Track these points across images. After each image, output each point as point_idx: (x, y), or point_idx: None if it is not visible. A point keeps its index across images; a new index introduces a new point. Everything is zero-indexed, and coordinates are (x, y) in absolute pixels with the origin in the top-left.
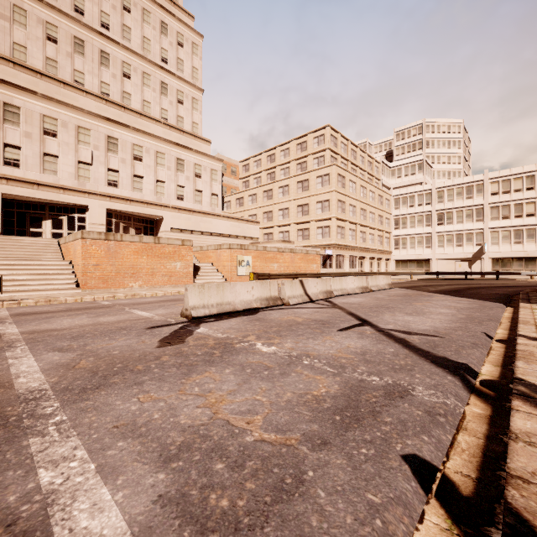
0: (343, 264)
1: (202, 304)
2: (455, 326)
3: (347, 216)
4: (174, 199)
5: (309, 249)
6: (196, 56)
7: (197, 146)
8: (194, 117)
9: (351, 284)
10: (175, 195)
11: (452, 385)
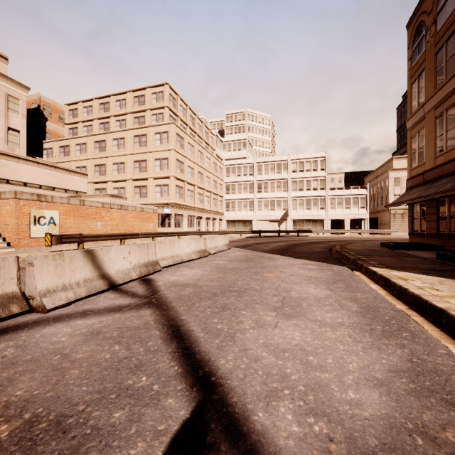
0: (182, 223)
1: None
2: (408, 366)
3: (186, 177)
4: None
5: (144, 207)
6: None
7: None
8: None
9: (187, 247)
10: None
11: None
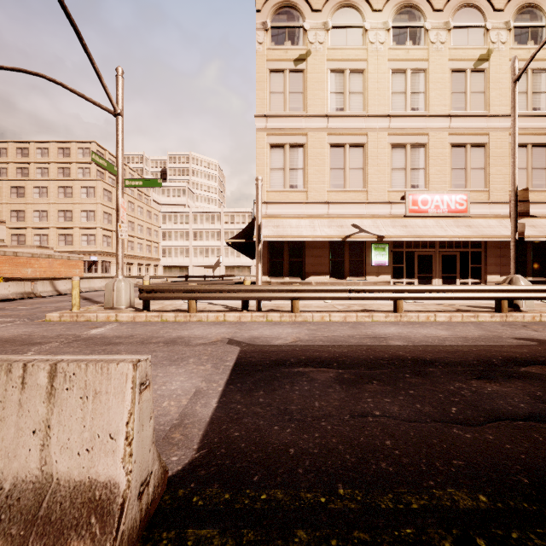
0: (110, 269)
1: None
2: None
3: (114, 227)
4: None
5: (71, 255)
6: None
7: None
8: None
9: (99, 284)
10: None
11: None
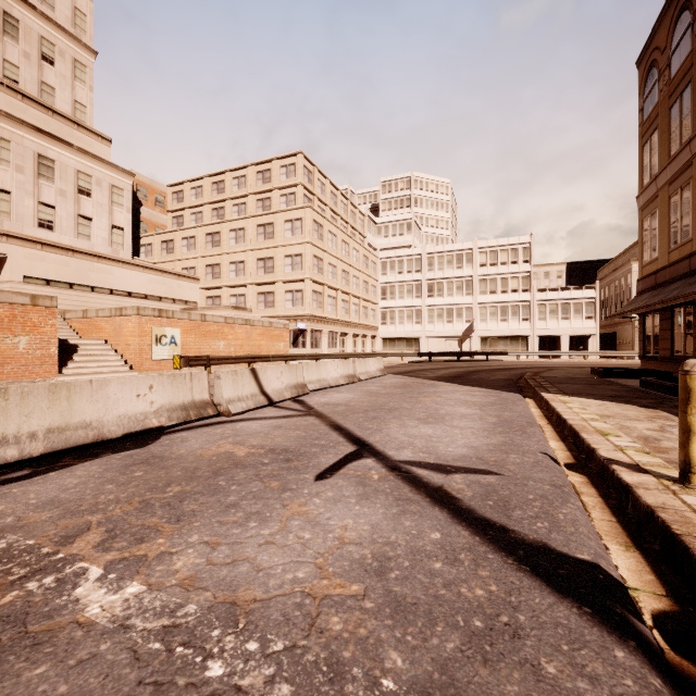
0: (321, 343)
1: None
2: (499, 443)
3: (326, 279)
4: (31, 225)
5: (273, 321)
6: None
7: (84, 142)
8: (77, 93)
9: (334, 371)
10: (35, 220)
11: None
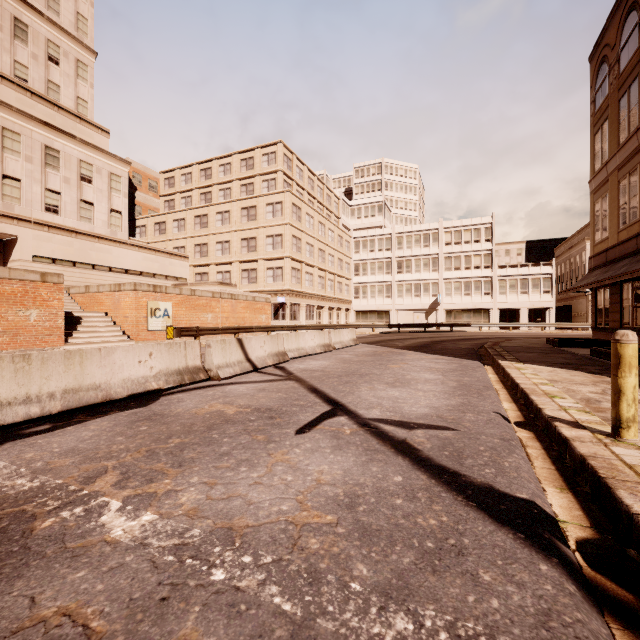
0: (299, 315)
1: (24, 394)
2: (457, 404)
3: (304, 257)
4: (39, 209)
5: (256, 295)
6: None
7: (85, 134)
8: (79, 90)
9: (311, 341)
10: (42, 204)
11: (573, 607)
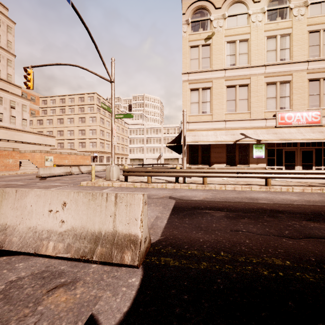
0: (103, 160)
1: (44, 173)
2: None
3: (105, 138)
4: None
5: (85, 153)
6: (10, 34)
7: (11, 89)
8: (8, 71)
9: (99, 168)
10: None
11: None
